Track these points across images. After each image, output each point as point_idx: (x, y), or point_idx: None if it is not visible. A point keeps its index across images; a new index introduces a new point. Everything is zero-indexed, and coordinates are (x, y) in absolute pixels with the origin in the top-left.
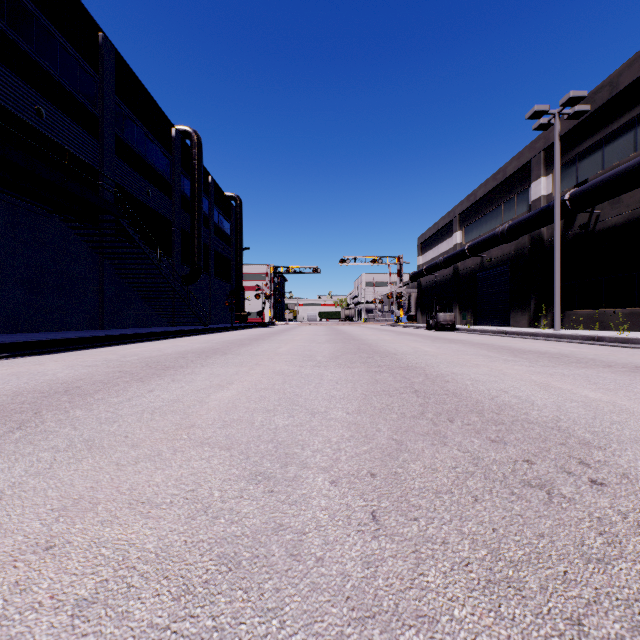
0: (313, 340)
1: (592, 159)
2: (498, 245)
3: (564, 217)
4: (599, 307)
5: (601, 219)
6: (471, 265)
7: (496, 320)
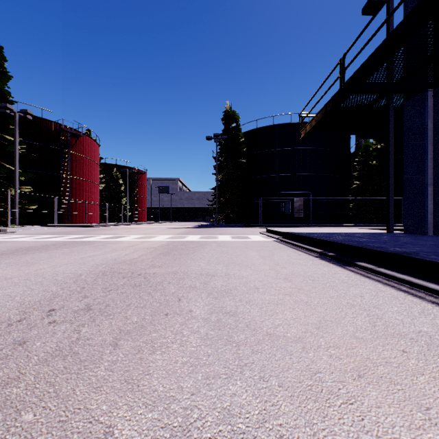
0: None
1: None
2: None
3: None
4: None
5: None
6: None
7: None
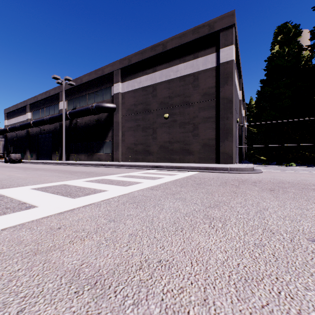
0: None
1: (77, 101)
2: (46, 124)
3: (68, 119)
4: (79, 153)
5: (79, 123)
6: (36, 131)
7: (47, 157)
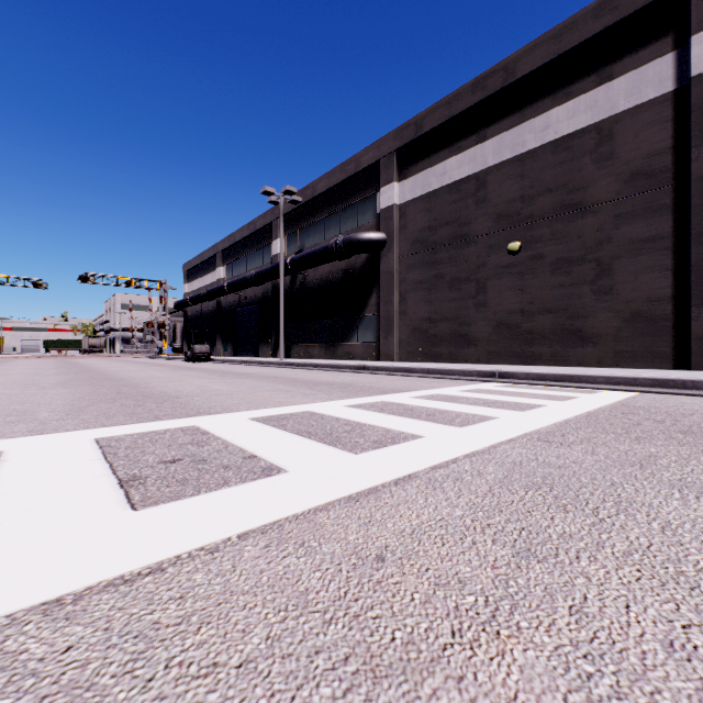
0: (36, 373)
1: (306, 236)
2: (250, 287)
3: (289, 274)
4: (309, 342)
5: (310, 280)
6: (232, 301)
7: (251, 352)
